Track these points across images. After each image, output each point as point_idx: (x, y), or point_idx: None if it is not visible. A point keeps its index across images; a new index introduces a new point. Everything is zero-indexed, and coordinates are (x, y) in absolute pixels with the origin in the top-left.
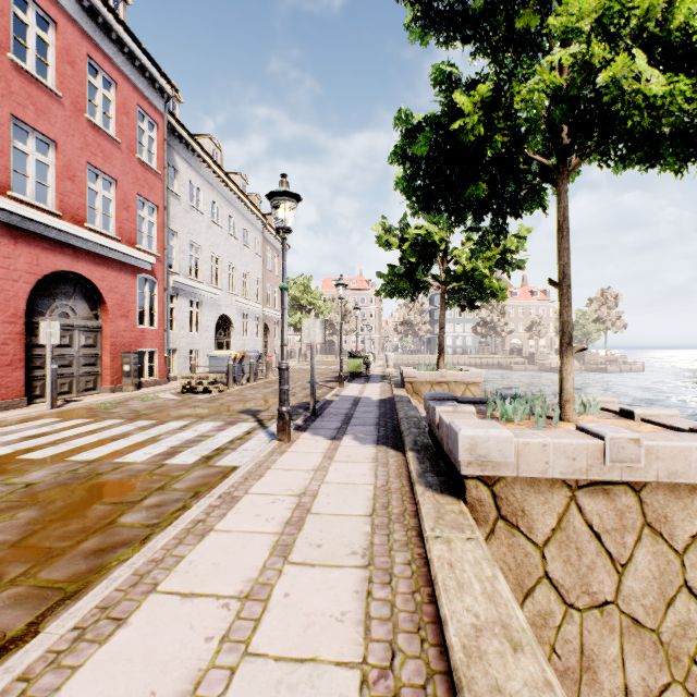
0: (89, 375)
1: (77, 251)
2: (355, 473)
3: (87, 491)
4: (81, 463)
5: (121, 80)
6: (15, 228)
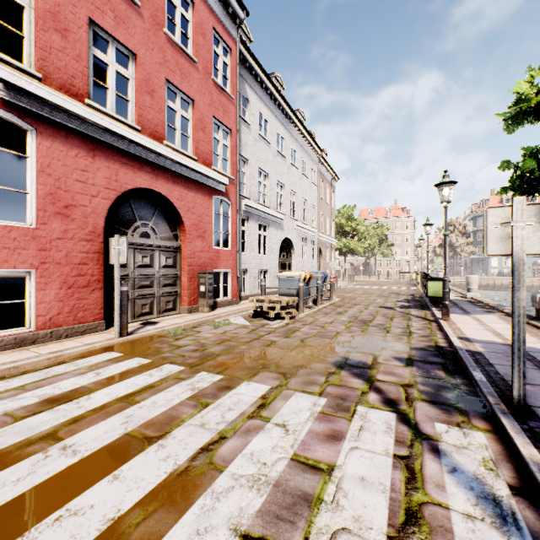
0: (169, 295)
1: (156, 168)
2: None
3: None
4: None
5: (197, 0)
6: (93, 139)
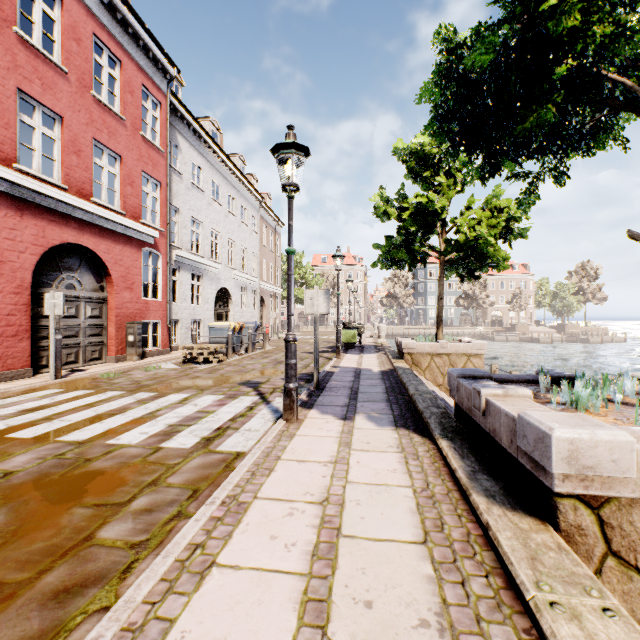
0: (95, 345)
1: (83, 224)
2: (383, 468)
3: (69, 485)
4: (70, 445)
5: (125, 59)
6: (21, 200)
